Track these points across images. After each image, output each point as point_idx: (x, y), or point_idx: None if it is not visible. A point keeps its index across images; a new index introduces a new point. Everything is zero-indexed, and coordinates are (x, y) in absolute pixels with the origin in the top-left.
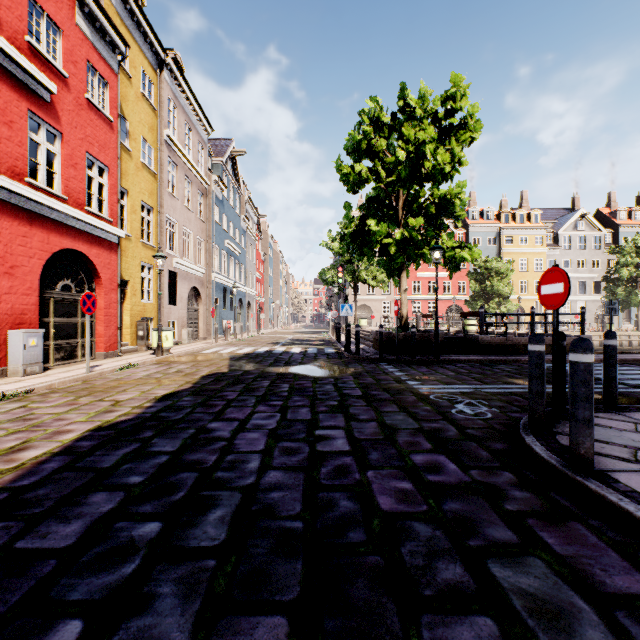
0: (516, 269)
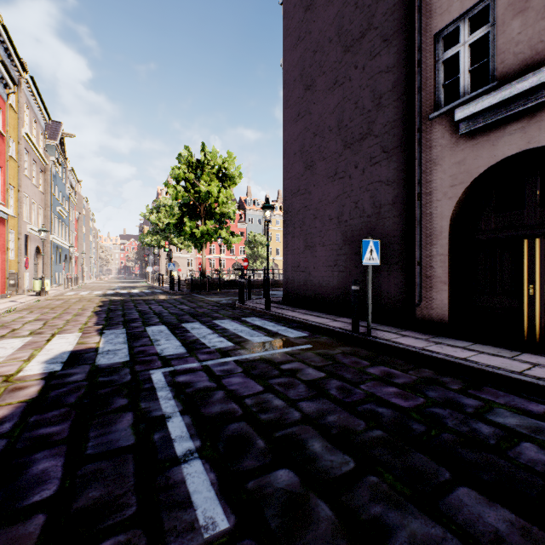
0: (274, 240)
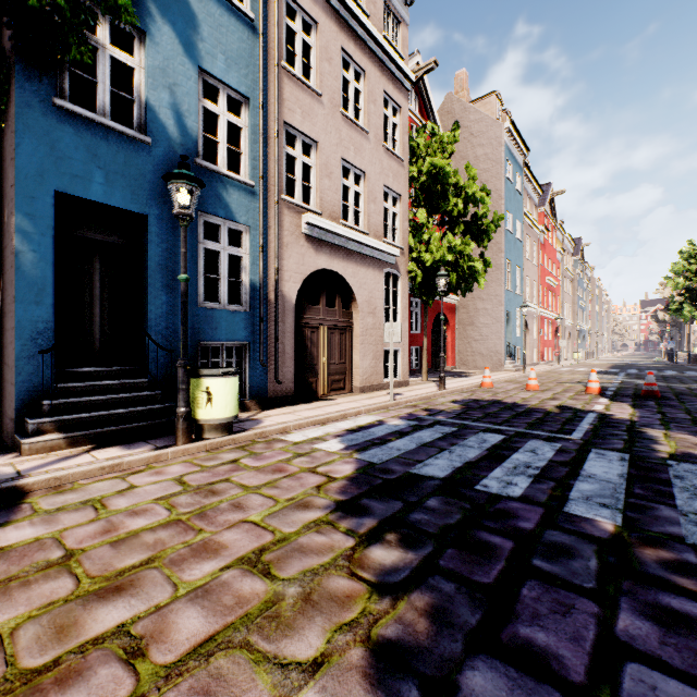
0: None
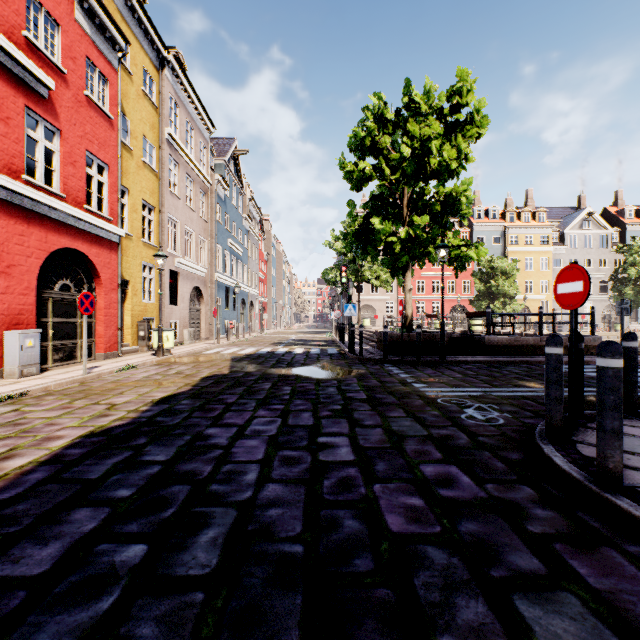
0: (521, 268)
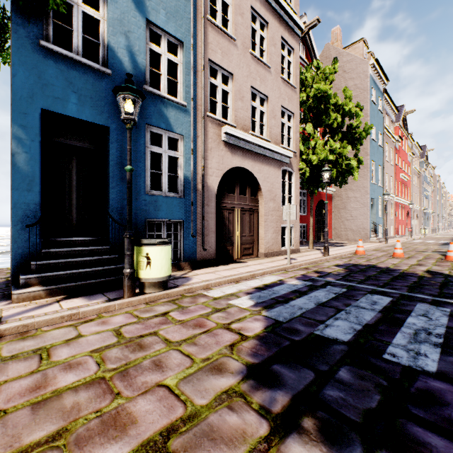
0: None
